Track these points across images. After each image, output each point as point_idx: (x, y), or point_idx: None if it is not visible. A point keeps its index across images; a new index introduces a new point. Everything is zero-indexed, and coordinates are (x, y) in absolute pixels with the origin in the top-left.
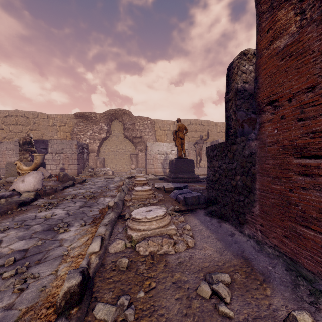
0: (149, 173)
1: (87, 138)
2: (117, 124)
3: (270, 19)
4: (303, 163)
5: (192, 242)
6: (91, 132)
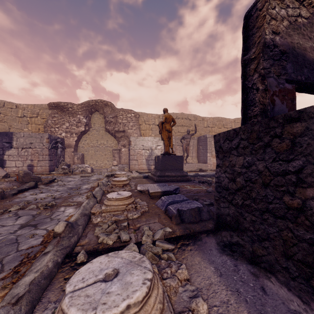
0: (133, 170)
1: (63, 131)
2: (98, 116)
3: None
4: None
5: None
6: (67, 125)
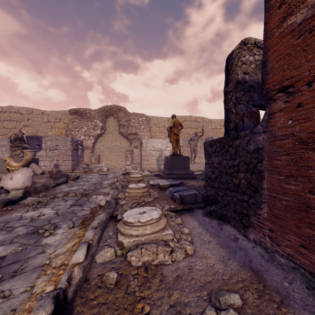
0: (144, 169)
1: (82, 134)
2: (113, 120)
3: None
4: None
5: (191, 249)
6: (86, 128)
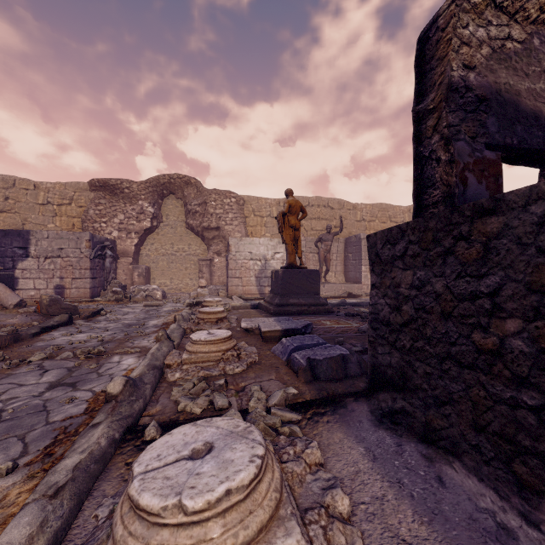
0: (233, 295)
1: (114, 228)
2: (174, 203)
3: None
4: None
5: None
6: (122, 217)
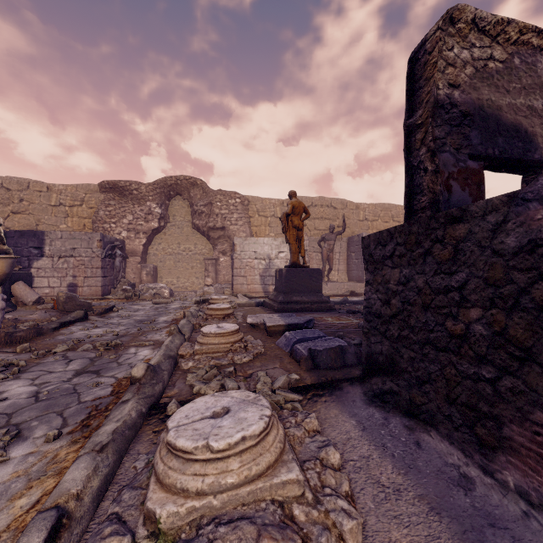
0: (238, 293)
1: (123, 228)
2: (181, 203)
3: None
4: None
5: (356, 529)
6: (130, 218)
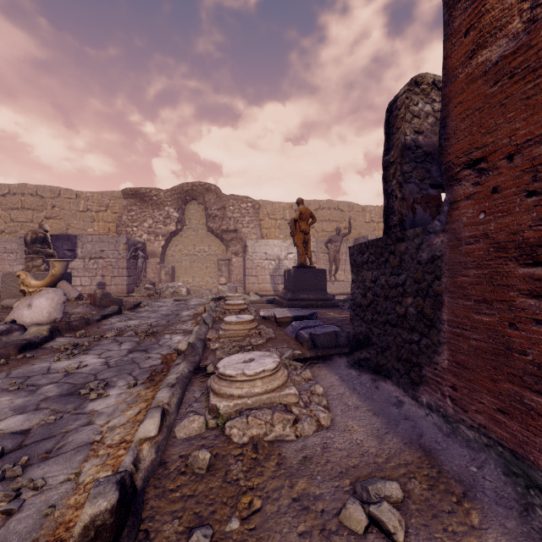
0: (250, 291)
1: (144, 231)
2: (196, 208)
3: (472, 11)
4: (536, 274)
5: (327, 418)
6: (151, 222)
